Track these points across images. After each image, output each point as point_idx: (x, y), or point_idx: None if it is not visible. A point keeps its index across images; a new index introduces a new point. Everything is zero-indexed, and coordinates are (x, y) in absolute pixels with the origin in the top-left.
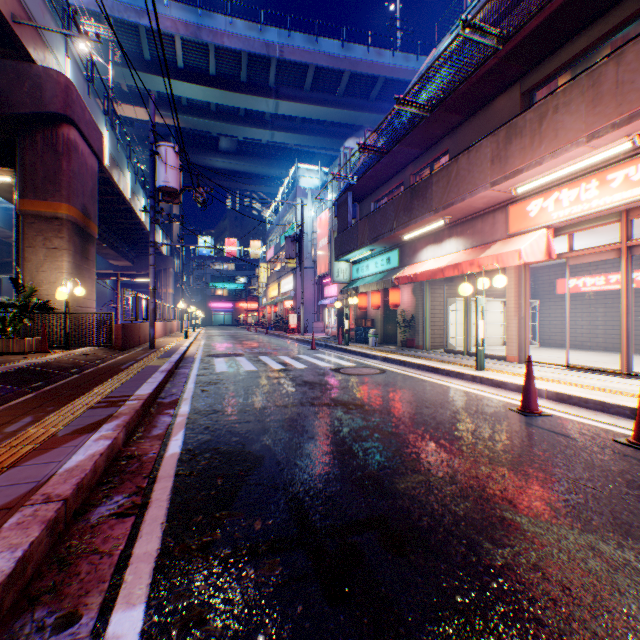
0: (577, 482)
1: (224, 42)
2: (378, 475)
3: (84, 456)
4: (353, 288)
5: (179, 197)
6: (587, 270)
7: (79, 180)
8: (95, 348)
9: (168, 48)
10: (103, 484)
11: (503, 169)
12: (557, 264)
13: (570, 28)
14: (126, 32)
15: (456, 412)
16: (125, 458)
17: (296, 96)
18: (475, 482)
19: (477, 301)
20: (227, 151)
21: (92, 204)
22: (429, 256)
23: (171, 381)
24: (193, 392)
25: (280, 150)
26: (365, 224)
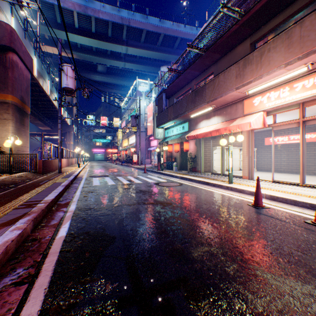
0: (292, 248)
1: (99, 15)
2: (181, 247)
3: (0, 242)
4: (165, 142)
5: (74, 93)
6: (279, 133)
7: (18, 82)
8: (27, 173)
9: (70, 17)
10: (12, 260)
11: (242, 81)
12: (265, 130)
13: (275, 10)
14: (47, 8)
15: (220, 207)
16: (30, 241)
17: (136, 45)
18: (237, 250)
19: (229, 148)
20: (101, 72)
21: (26, 96)
22: (204, 125)
23: (67, 191)
24: (79, 197)
25: (128, 72)
26: (171, 109)
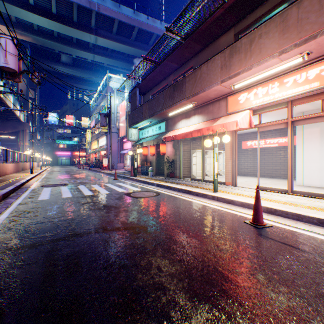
0: None
1: None
2: None
3: None
4: (140, 143)
5: (19, 77)
6: (256, 137)
7: None
8: None
9: None
10: None
11: (228, 72)
12: (242, 134)
13: None
14: None
15: (213, 229)
16: None
17: (108, 36)
18: None
19: (214, 150)
20: (66, 63)
21: None
22: (183, 125)
23: None
24: None
25: (99, 67)
26: (147, 106)
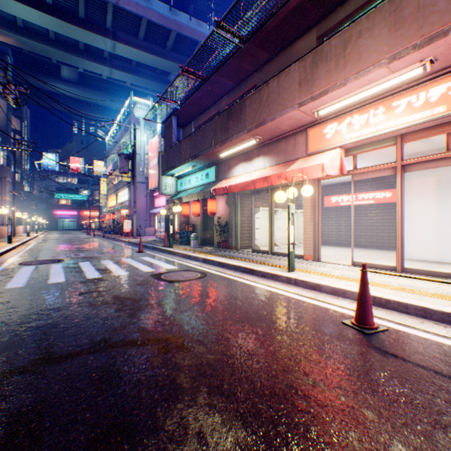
0: None
1: None
2: None
3: None
4: (178, 198)
5: None
6: (344, 190)
7: None
8: None
9: None
10: None
11: (310, 90)
12: (325, 186)
13: None
14: None
15: (296, 338)
16: None
17: (132, 42)
18: None
19: (289, 208)
20: (69, 80)
21: None
22: (241, 172)
23: None
24: None
25: (119, 87)
26: (188, 143)
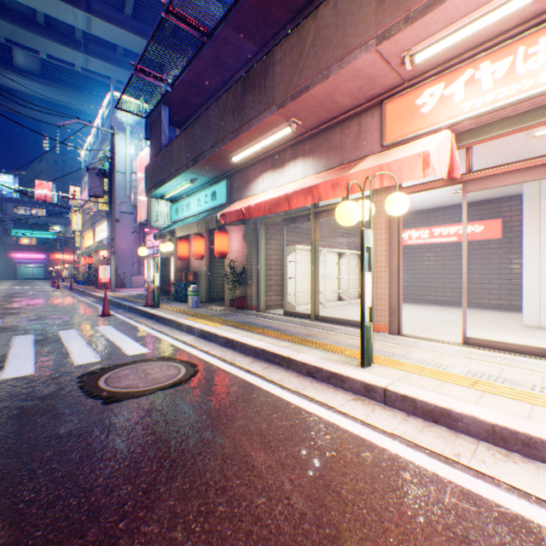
0: None
1: None
2: None
3: None
4: (169, 231)
5: None
6: (413, 223)
7: None
8: None
9: None
10: None
11: (404, 4)
12: None
13: None
14: None
15: None
16: None
17: (115, 18)
18: None
19: (364, 238)
20: (27, 70)
21: None
22: (267, 187)
23: None
24: None
25: (102, 86)
26: (182, 142)
